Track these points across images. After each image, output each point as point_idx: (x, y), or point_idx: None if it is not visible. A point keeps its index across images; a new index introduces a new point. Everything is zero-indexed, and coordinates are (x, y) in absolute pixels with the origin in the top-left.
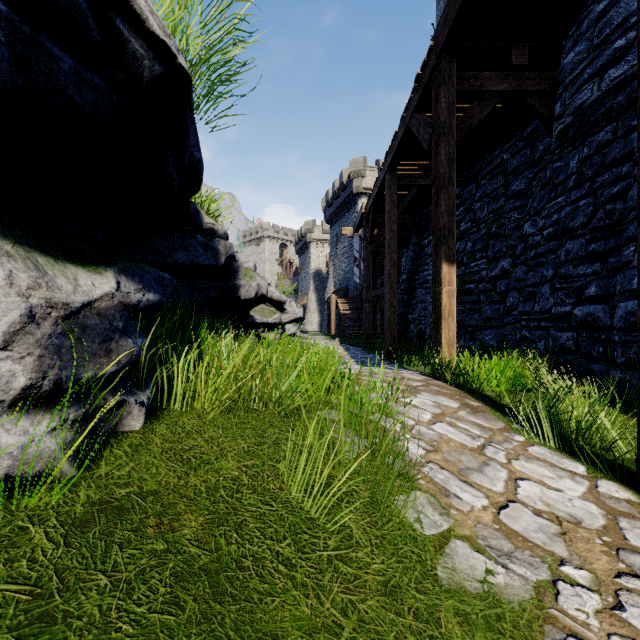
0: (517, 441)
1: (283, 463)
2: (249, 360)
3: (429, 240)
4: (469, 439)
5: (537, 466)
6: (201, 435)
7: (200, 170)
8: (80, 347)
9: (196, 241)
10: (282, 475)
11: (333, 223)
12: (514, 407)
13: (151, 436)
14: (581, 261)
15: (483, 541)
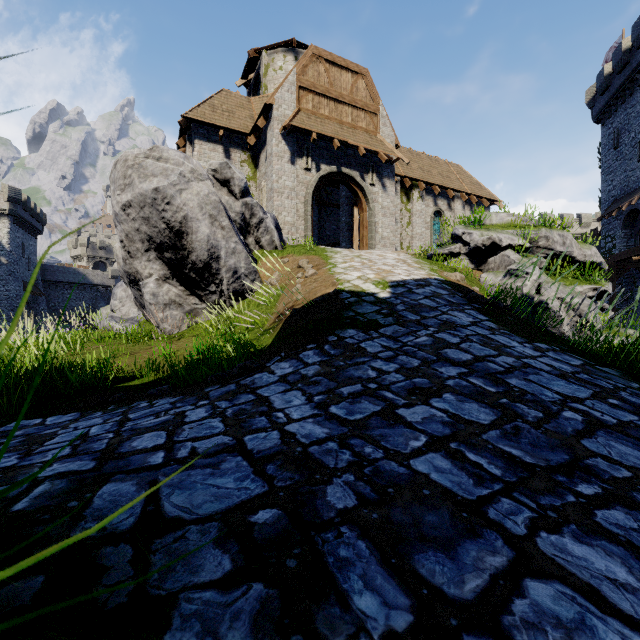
0: None
1: None
2: None
3: None
4: None
5: None
6: None
7: None
8: None
9: None
10: None
11: None
12: None
13: None
14: None
15: None
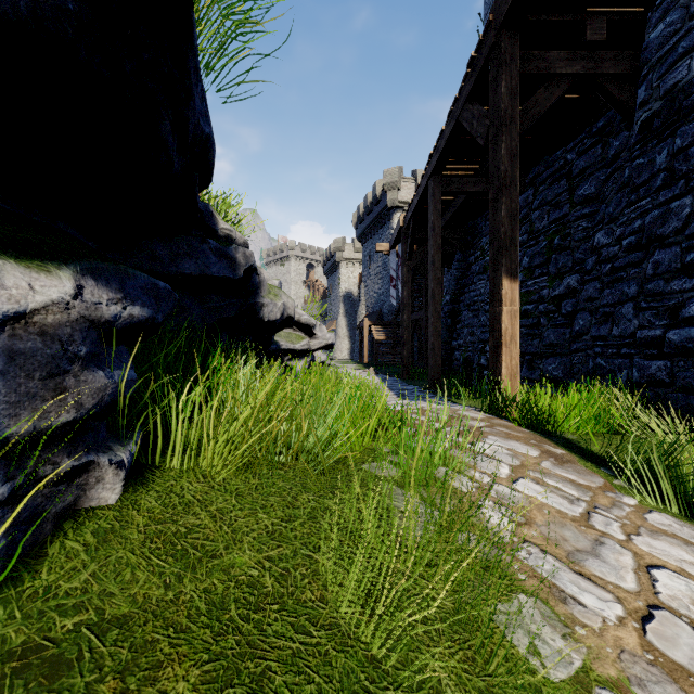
0: (628, 505)
1: (323, 551)
2: (274, 399)
3: (476, 256)
4: (566, 503)
5: (668, 545)
6: (206, 507)
7: (210, 151)
8: (2, 386)
9: (207, 247)
10: (323, 573)
11: (365, 240)
12: (607, 455)
13: (131, 513)
14: (675, 274)
15: (641, 689)
